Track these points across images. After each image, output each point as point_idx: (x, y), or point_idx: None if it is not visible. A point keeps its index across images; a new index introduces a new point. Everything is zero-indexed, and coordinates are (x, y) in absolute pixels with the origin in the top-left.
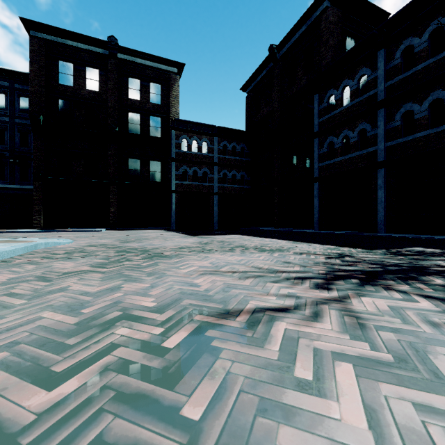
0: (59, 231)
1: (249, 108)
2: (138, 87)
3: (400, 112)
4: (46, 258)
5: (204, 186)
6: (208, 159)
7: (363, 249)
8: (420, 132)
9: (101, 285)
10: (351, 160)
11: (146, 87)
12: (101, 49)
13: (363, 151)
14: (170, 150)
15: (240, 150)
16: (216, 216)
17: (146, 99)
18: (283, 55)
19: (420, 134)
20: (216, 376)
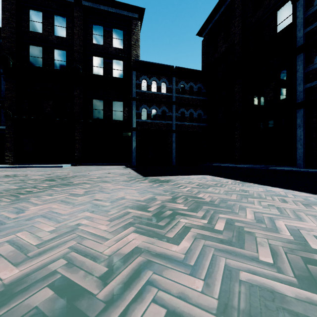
0: (21, 167)
1: (206, 50)
2: (101, 33)
3: None
4: None
5: (162, 124)
6: (167, 98)
7: None
8: None
9: None
10: None
11: (109, 33)
12: None
13: None
14: (130, 91)
15: (197, 90)
16: (174, 152)
17: (109, 44)
18: None
19: None
20: None
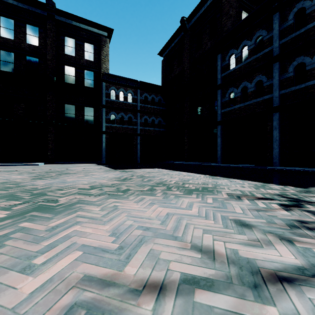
0: None
1: (165, 68)
2: (73, 46)
3: (293, 64)
4: None
5: (129, 128)
6: (133, 107)
7: (296, 187)
8: (311, 81)
9: None
10: (249, 106)
11: (80, 46)
12: (40, 9)
13: (259, 99)
14: (101, 98)
15: (157, 101)
16: (139, 152)
17: (80, 56)
18: (191, 26)
19: (311, 82)
20: None
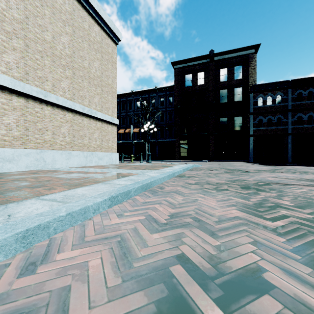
0: (187, 161)
1: None
2: (226, 73)
3: None
4: (202, 170)
5: (277, 129)
6: (282, 108)
7: None
8: None
9: (232, 176)
10: None
11: (231, 71)
12: (205, 60)
13: None
14: (248, 107)
15: None
16: (290, 152)
17: (231, 79)
18: None
19: None
20: (270, 186)
